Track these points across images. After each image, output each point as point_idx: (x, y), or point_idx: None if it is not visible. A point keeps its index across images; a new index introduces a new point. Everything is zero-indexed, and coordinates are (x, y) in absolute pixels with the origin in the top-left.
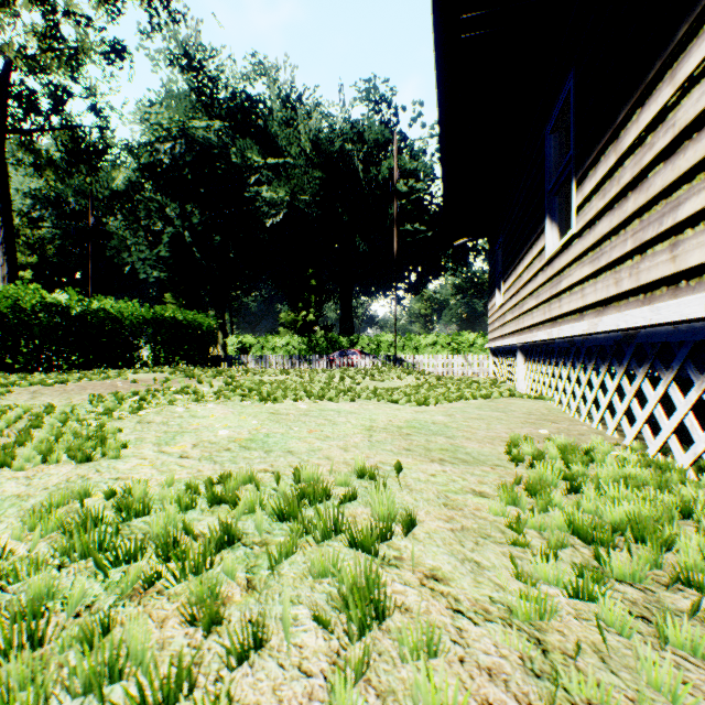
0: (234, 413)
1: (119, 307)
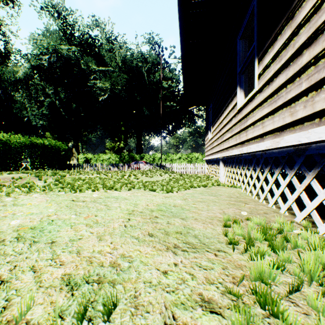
0: (47, 201)
1: (8, 137)
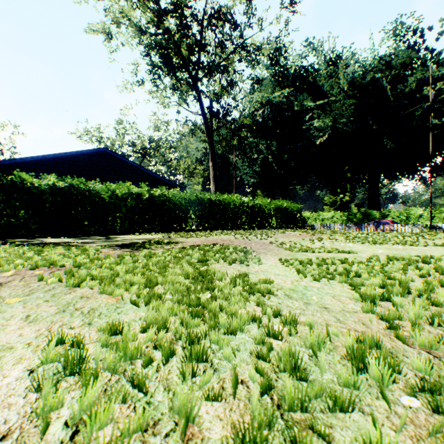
0: (365, 247)
1: (263, 202)
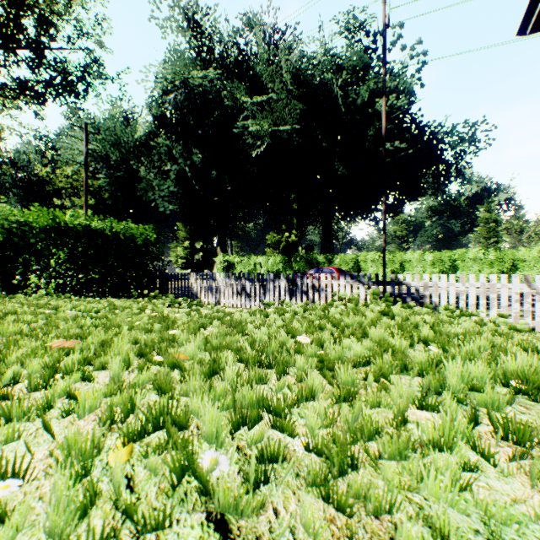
0: None
1: None
